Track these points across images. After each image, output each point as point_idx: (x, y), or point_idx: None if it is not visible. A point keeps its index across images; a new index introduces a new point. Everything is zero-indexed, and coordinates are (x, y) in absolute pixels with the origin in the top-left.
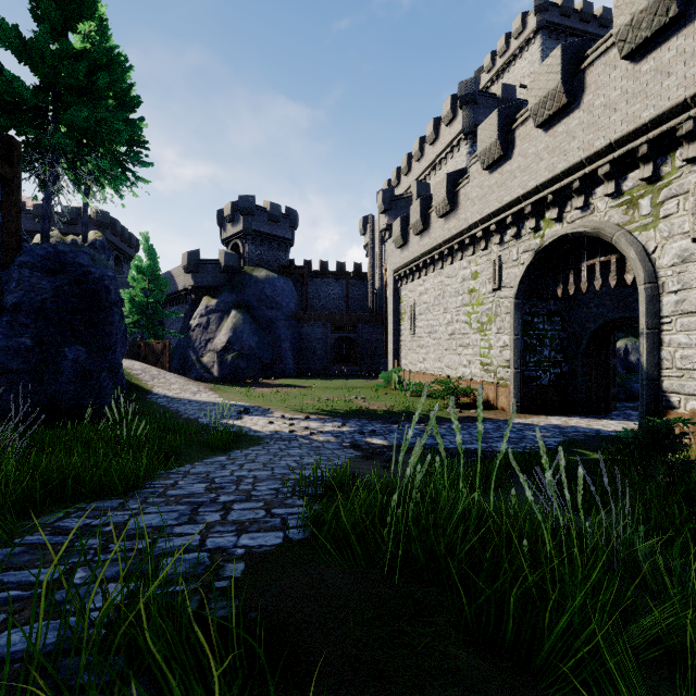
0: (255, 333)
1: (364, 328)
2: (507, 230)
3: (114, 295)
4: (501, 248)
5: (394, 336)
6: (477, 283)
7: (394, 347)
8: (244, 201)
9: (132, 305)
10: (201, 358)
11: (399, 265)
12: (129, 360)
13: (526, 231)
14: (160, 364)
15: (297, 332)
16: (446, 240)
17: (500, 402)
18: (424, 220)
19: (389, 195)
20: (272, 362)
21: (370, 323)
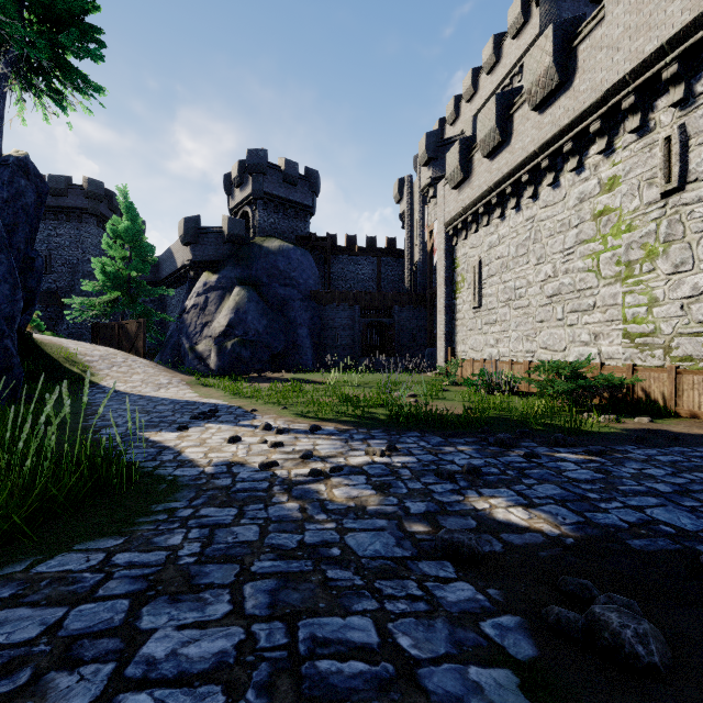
0: (262, 314)
1: (402, 312)
2: None
3: None
4: (687, 109)
5: (446, 314)
6: (617, 195)
7: (446, 329)
8: (253, 156)
9: (106, 277)
10: (195, 346)
11: (456, 213)
12: (96, 345)
13: None
14: (134, 351)
15: (317, 315)
16: (547, 142)
17: (687, 403)
18: (502, 126)
19: (434, 139)
20: (284, 352)
21: (409, 305)
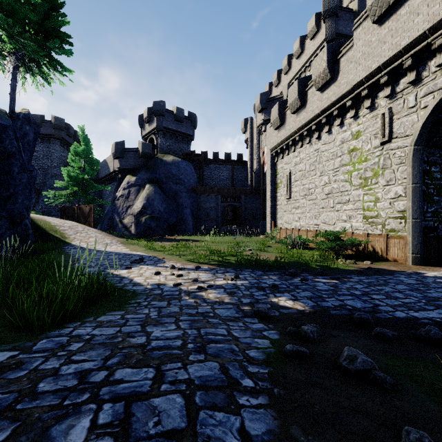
0: (163, 201)
1: (246, 199)
2: (400, 79)
3: (9, 145)
4: (392, 100)
5: (271, 202)
6: (360, 141)
7: (271, 210)
8: (156, 105)
9: (69, 178)
10: (123, 220)
11: (276, 143)
12: (64, 220)
13: (430, 71)
14: (87, 223)
15: (195, 201)
16: (324, 109)
17: (392, 254)
18: (301, 97)
19: (265, 97)
20: (176, 223)
21: (250, 195)
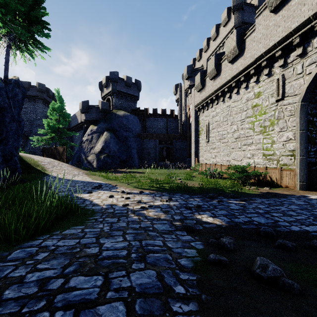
0: (116, 144)
1: (176, 142)
2: (290, 53)
3: (2, 101)
4: (284, 68)
5: (195, 144)
6: (260, 99)
7: (195, 150)
8: (112, 74)
9: (49, 127)
10: (87, 157)
11: (199, 102)
12: (45, 157)
13: (313, 46)
14: (62, 160)
15: (140, 144)
16: (234, 76)
17: (284, 182)
18: (217, 68)
19: (190, 68)
20: (126, 160)
21: (179, 139)
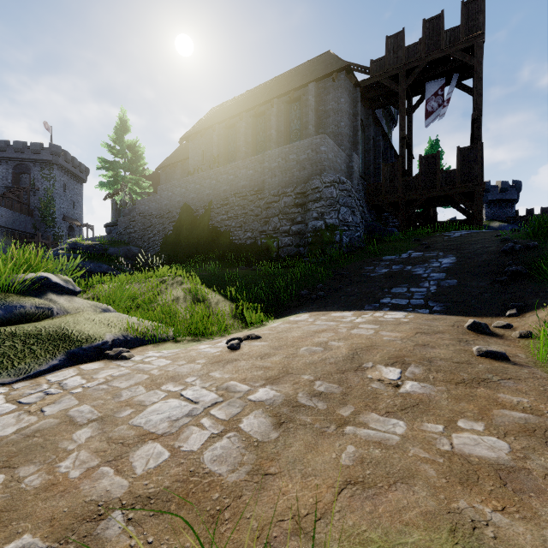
0: None
1: None
2: None
3: None
4: None
5: None
6: None
7: None
8: None
9: None
10: None
11: None
12: None
13: None
14: None
15: None
16: None
17: None
18: None
19: None
20: None
21: None
